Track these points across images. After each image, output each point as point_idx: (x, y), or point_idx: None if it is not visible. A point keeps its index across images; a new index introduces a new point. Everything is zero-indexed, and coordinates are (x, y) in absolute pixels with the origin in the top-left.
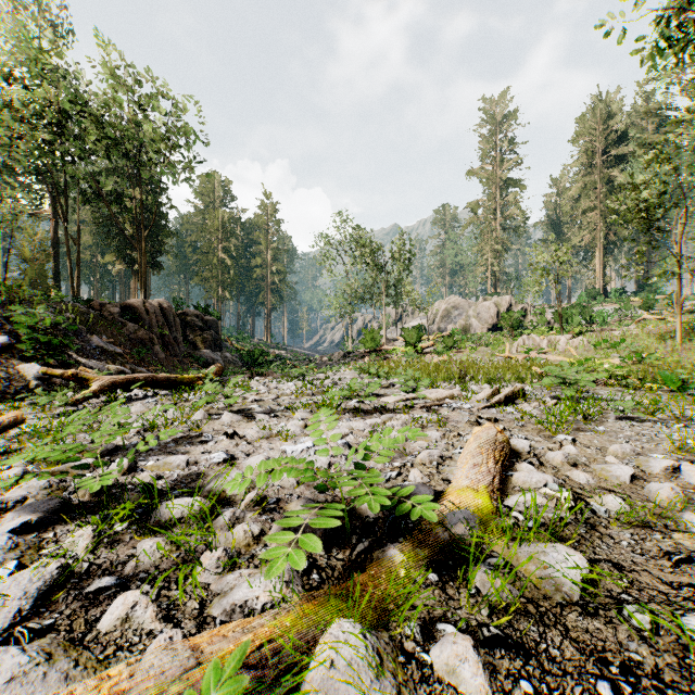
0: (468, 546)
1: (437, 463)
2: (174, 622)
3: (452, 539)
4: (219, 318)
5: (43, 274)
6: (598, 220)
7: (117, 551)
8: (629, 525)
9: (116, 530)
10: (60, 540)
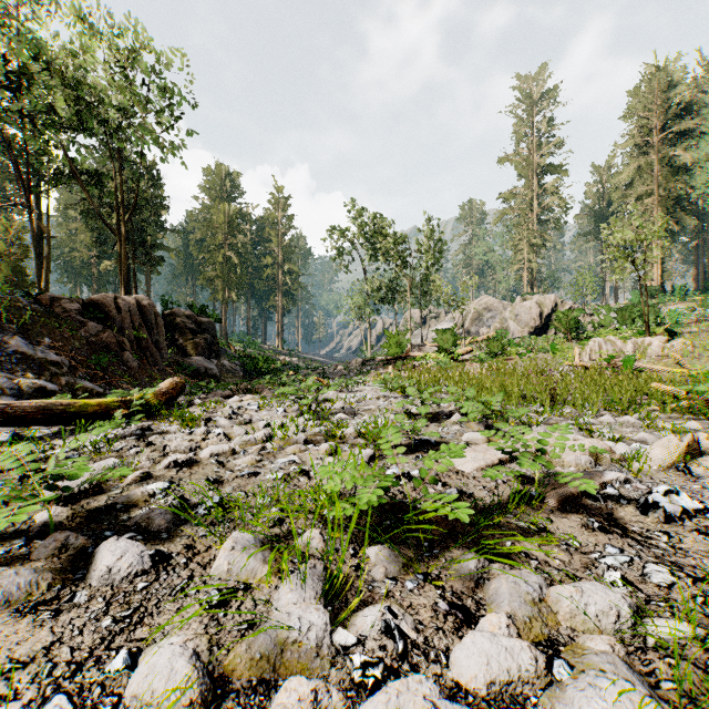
0: None
1: None
2: None
3: None
4: (219, 320)
5: (21, 270)
6: (656, 208)
7: None
8: None
9: None
10: None
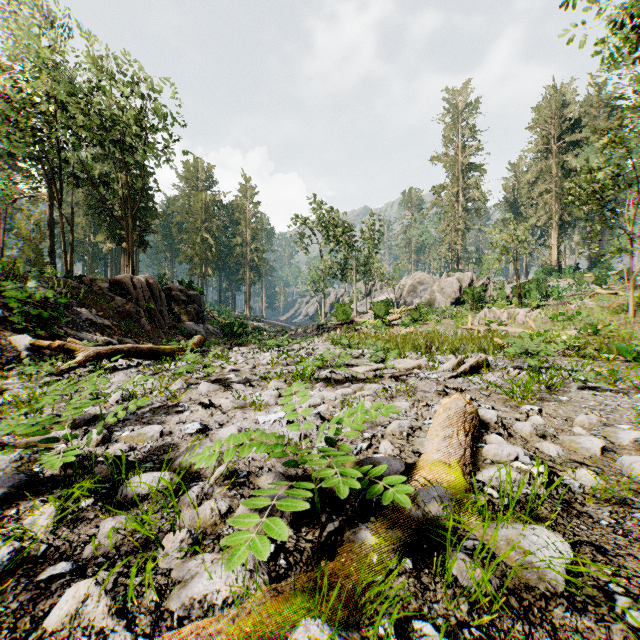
0: (442, 526)
1: (407, 434)
2: (128, 617)
3: (425, 518)
4: (202, 293)
5: (40, 252)
6: (554, 202)
7: (79, 530)
8: (605, 501)
9: (81, 506)
10: (22, 517)
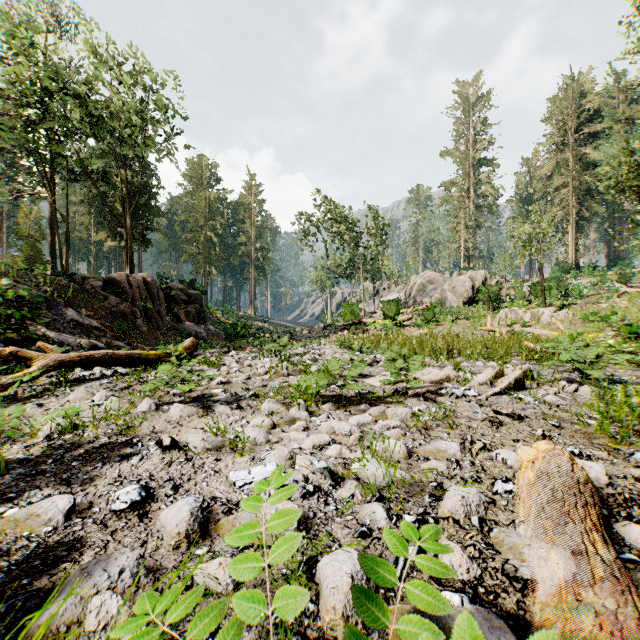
0: None
1: (478, 519)
2: None
3: None
4: (204, 292)
5: (38, 250)
6: (571, 197)
7: None
8: None
9: None
10: None
